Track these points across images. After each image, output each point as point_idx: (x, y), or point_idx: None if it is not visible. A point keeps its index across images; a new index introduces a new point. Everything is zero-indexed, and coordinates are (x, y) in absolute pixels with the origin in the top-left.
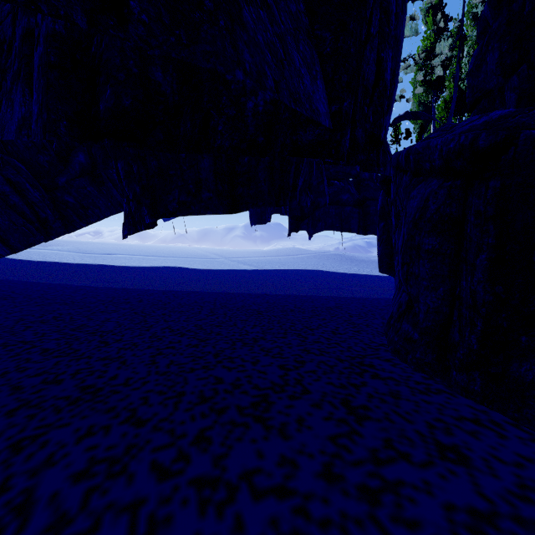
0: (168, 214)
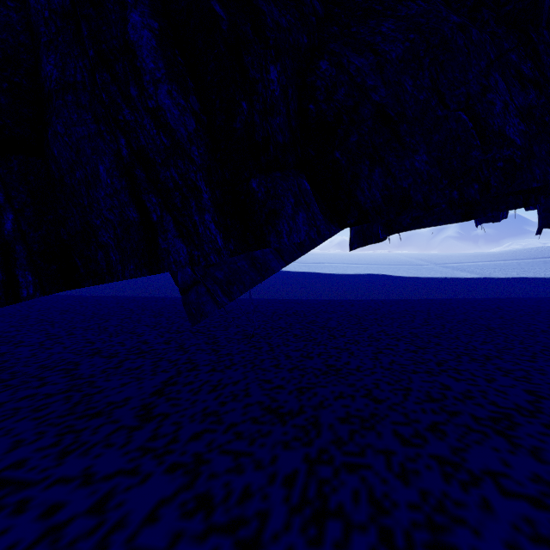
0: (402, 229)
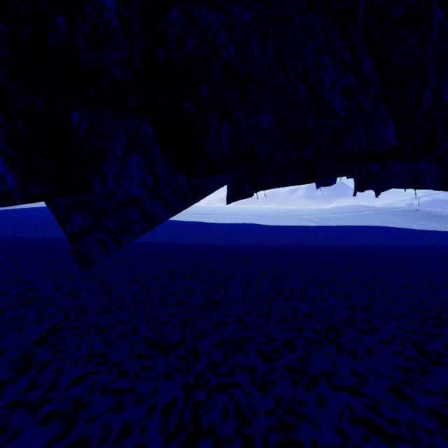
0: (264, 188)
